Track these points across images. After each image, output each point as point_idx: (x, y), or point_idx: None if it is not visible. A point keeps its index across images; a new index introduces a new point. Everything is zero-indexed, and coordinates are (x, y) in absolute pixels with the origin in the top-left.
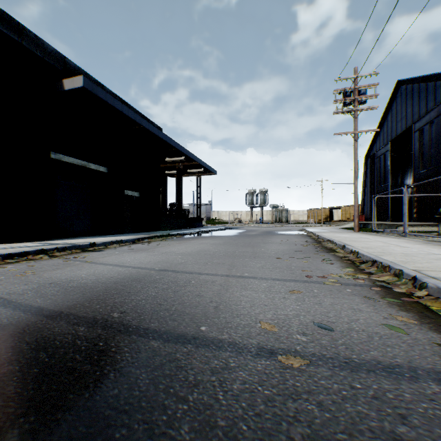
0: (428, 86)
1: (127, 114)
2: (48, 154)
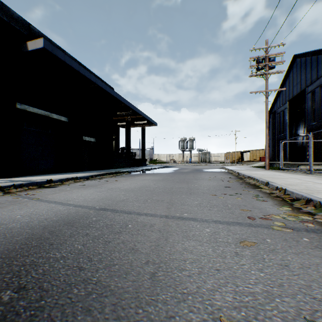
0: (319, 58)
1: (84, 73)
2: (14, 104)
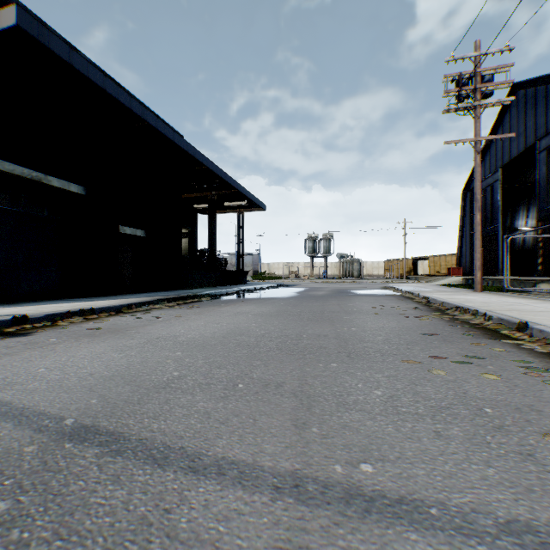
0: None
1: (116, 95)
2: None
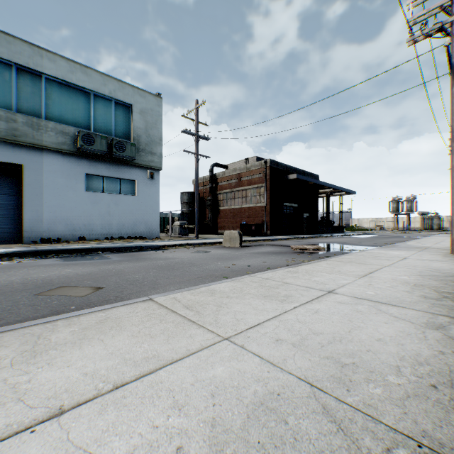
0: None
1: (308, 180)
2: (282, 203)
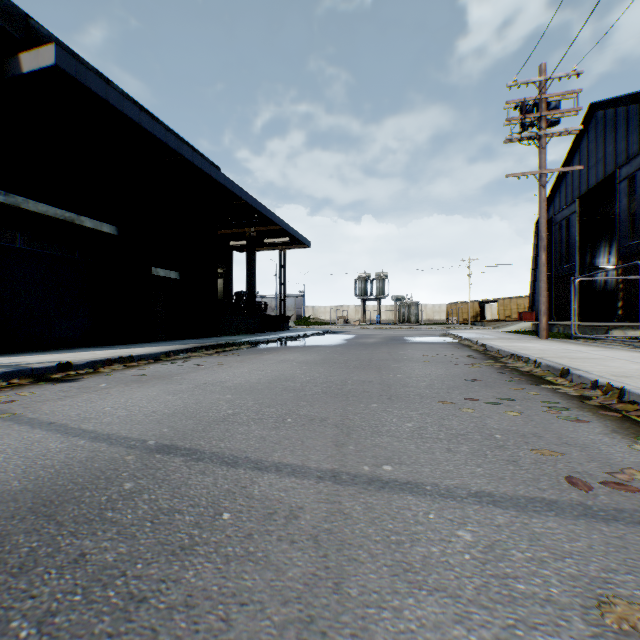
0: None
1: (151, 130)
2: None
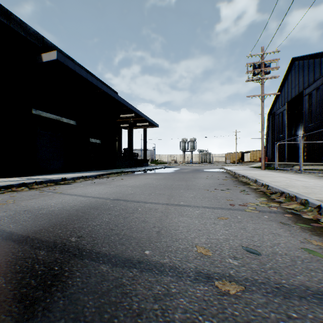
0: (315, 61)
1: (91, 80)
2: (30, 110)
